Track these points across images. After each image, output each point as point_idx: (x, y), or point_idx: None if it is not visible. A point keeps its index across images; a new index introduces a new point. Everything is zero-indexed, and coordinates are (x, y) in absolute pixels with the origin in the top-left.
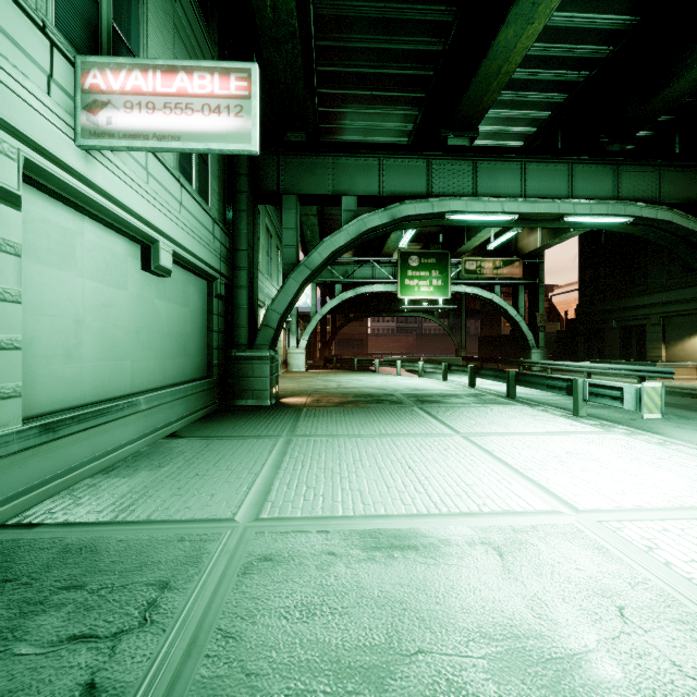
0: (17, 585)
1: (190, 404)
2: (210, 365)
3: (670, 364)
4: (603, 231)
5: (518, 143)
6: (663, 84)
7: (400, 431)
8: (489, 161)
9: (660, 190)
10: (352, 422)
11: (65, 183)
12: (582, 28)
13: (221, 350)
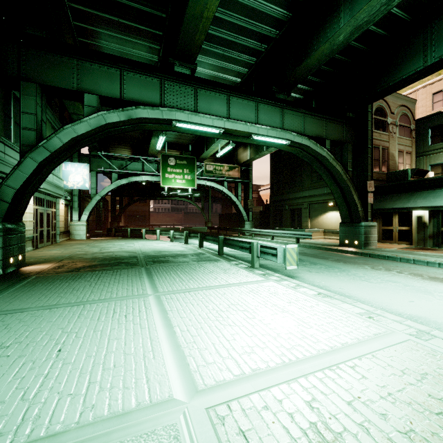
0: None
1: None
2: None
3: (312, 230)
4: (282, 154)
5: None
6: (304, 59)
7: (102, 296)
8: (206, 90)
9: (304, 127)
10: (66, 288)
11: None
12: (260, 11)
13: None
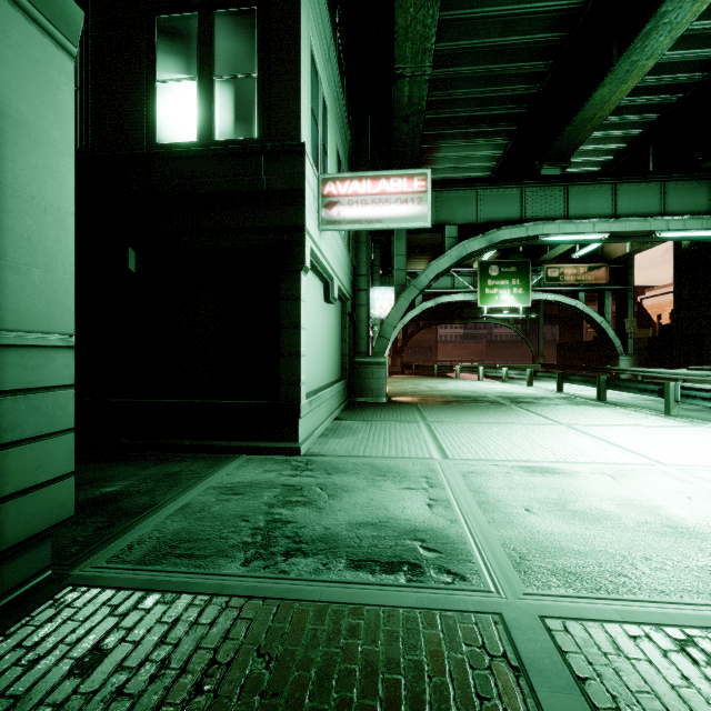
0: (351, 474)
1: (338, 398)
2: (344, 369)
3: None
4: None
5: (607, 158)
6: None
7: (511, 421)
8: (580, 185)
9: None
10: (466, 414)
11: (316, 255)
12: (674, 62)
13: (348, 356)
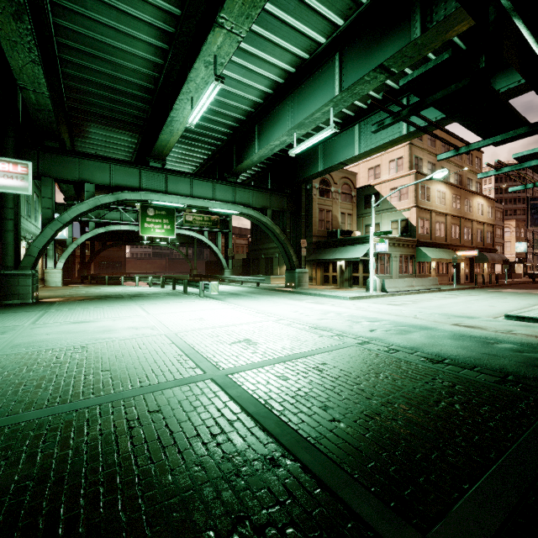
0: None
1: None
2: None
3: (277, 276)
4: None
5: (201, 161)
6: (242, 161)
7: (109, 306)
8: (174, 176)
9: (252, 200)
10: (86, 305)
11: None
12: (211, 128)
13: None
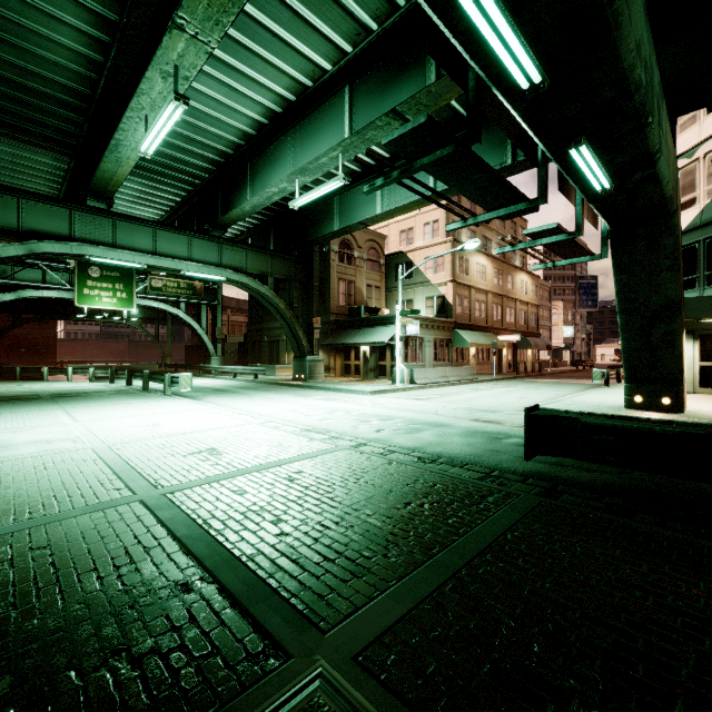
0: None
1: None
2: None
3: (284, 366)
4: None
5: (172, 204)
6: (230, 209)
7: (13, 411)
8: (127, 222)
9: (246, 263)
10: None
11: None
12: (184, 161)
13: None
